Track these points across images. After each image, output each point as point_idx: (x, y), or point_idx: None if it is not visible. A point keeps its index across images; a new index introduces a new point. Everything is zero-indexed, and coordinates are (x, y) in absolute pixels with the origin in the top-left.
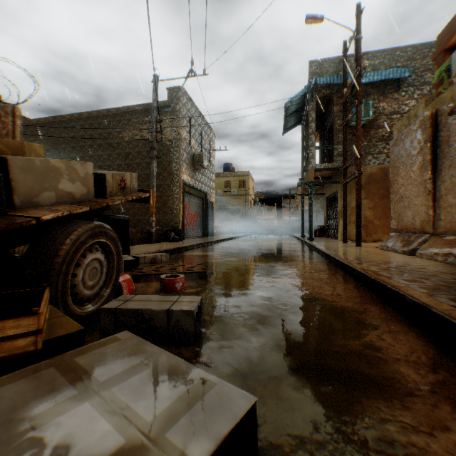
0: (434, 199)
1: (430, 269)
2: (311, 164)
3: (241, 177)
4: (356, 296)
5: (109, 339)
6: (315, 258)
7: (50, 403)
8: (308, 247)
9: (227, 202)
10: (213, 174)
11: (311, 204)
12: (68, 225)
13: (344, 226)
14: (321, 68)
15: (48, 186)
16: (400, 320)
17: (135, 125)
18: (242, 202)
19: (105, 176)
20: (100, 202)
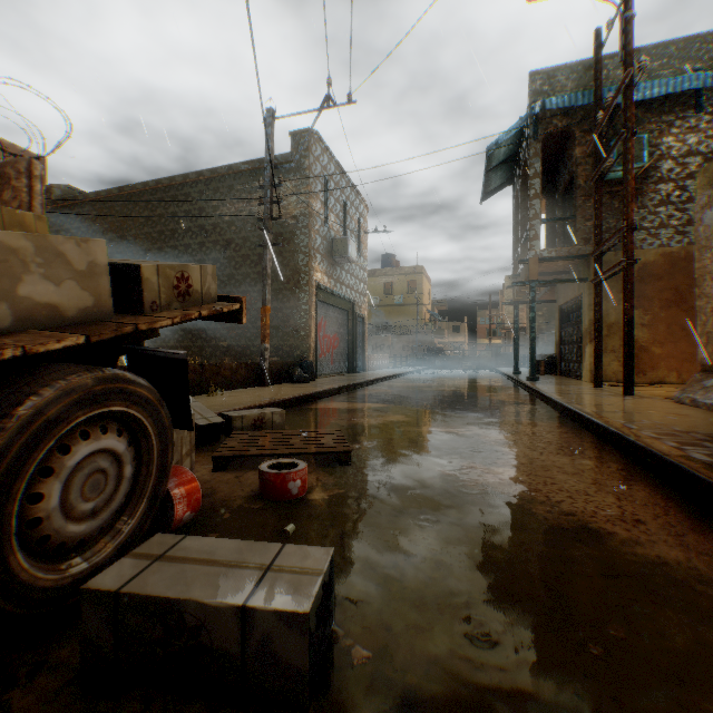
0: None
1: None
2: (532, 249)
3: (409, 275)
4: (680, 525)
5: None
6: (552, 420)
7: None
8: (531, 394)
9: (387, 317)
10: (365, 272)
11: (534, 319)
12: (26, 380)
13: (597, 357)
14: (552, 83)
15: None
16: None
17: (239, 195)
18: (412, 316)
19: (139, 269)
20: (119, 324)
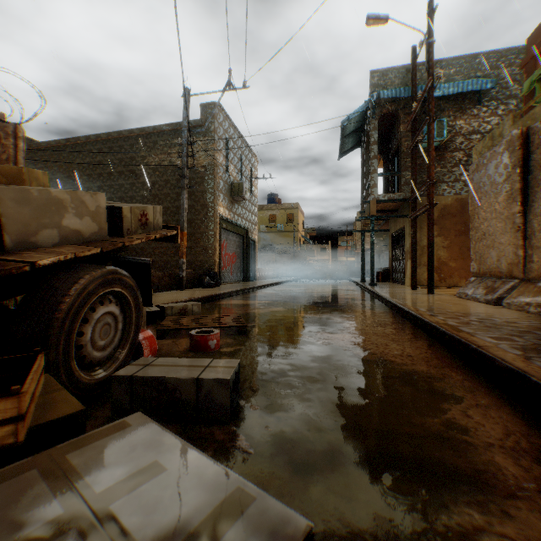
0: (524, 237)
1: (522, 323)
2: (372, 194)
3: (288, 210)
4: (431, 357)
5: (116, 425)
6: (379, 309)
7: (22, 530)
8: (370, 294)
9: (272, 240)
10: (255, 207)
11: (373, 243)
12: (73, 271)
13: (413, 269)
14: (385, 79)
15: (49, 222)
16: (488, 390)
17: (162, 149)
18: (290, 240)
19: (121, 209)
20: (114, 242)
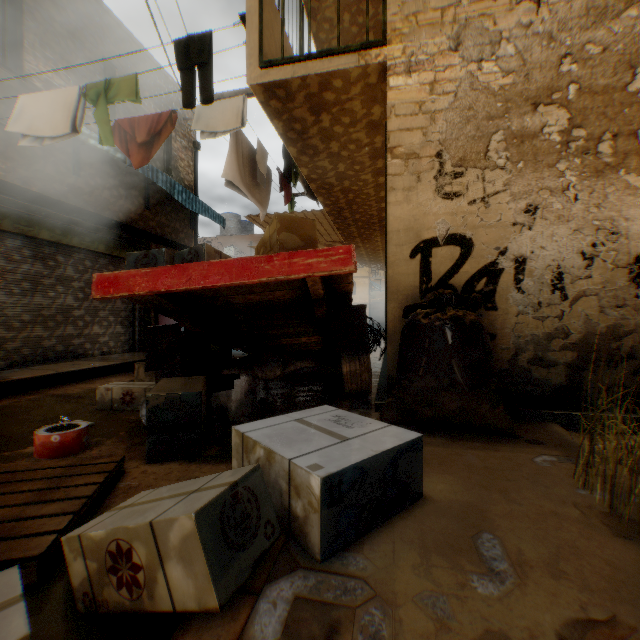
0: None
1: None
2: None
3: None
4: None
5: None
6: None
7: None
8: None
9: None
10: None
11: None
12: None
13: None
14: None
15: None
16: None
17: None
18: None
19: None
20: None
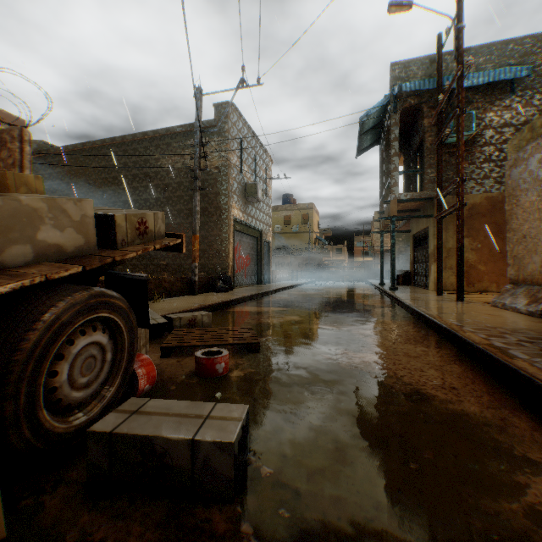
0: None
1: None
2: (393, 193)
3: (303, 210)
4: (480, 390)
5: None
6: (404, 319)
7: None
8: (391, 300)
9: (287, 241)
10: (270, 208)
11: (394, 245)
12: (46, 296)
13: (438, 273)
14: (407, 71)
15: (19, 237)
16: None
17: (175, 151)
18: (305, 241)
19: (114, 218)
20: (102, 257)
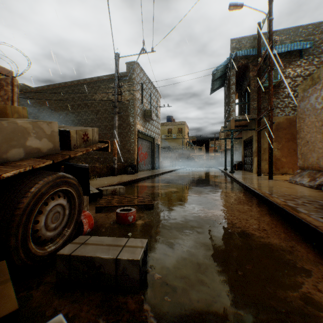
0: None
1: None
2: (232, 116)
3: (179, 125)
4: (280, 231)
5: None
6: (238, 190)
7: None
8: (231, 179)
9: (169, 144)
10: (159, 124)
11: (232, 146)
12: (32, 178)
13: (258, 163)
14: (240, 44)
15: (16, 144)
16: None
17: (103, 90)
18: (180, 144)
19: (69, 132)
20: (63, 155)
